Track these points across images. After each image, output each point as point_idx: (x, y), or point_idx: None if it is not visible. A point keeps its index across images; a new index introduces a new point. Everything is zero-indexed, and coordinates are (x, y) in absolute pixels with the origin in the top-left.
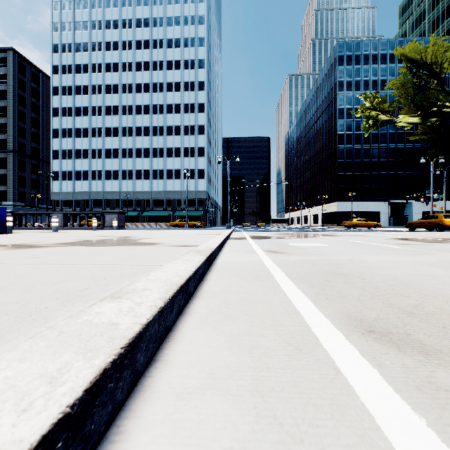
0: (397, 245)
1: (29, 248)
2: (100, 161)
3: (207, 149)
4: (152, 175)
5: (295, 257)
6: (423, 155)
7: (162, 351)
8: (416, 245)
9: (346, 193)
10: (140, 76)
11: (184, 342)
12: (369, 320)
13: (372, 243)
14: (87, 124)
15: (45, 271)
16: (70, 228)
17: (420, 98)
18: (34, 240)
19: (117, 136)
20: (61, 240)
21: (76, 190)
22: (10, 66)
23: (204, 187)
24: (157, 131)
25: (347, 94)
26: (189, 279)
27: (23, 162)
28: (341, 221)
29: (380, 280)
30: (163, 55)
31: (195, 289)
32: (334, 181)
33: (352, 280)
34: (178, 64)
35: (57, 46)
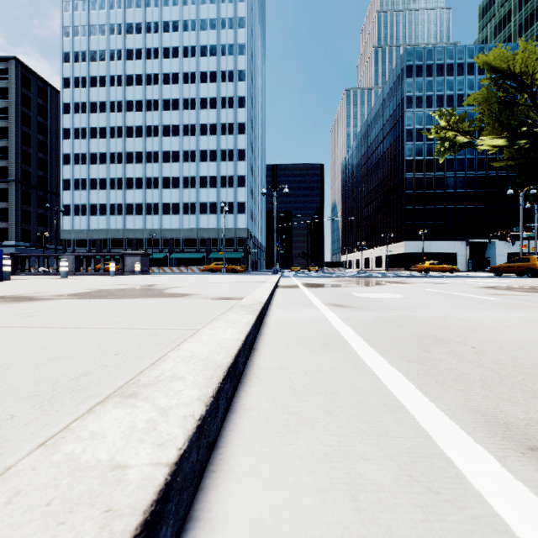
0: (491, 296)
1: (24, 302)
2: (120, 192)
3: (248, 178)
4: (182, 209)
5: (368, 313)
6: (508, 184)
7: (204, 496)
8: (515, 296)
9: (416, 231)
10: (168, 90)
11: (239, 474)
12: (518, 424)
13: (458, 293)
14: (104, 148)
15: (33, 339)
16: (83, 273)
17: (507, 116)
18: (35, 289)
19: (141, 162)
20: (68, 290)
21: (91, 227)
22: (12, 78)
23: (244, 223)
24: (189, 156)
25: (417, 112)
26: (238, 354)
27: (28, 193)
28: (409, 265)
29: (497, 349)
30: (195, 65)
31: (244, 365)
32: (401, 216)
33: (459, 350)
34: (214, 76)
35: (68, 55)
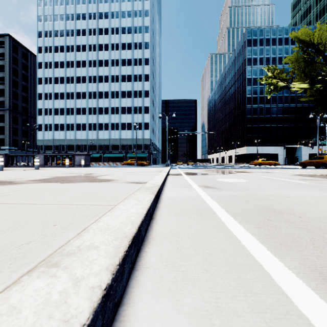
0: (303, 181)
1: (5, 185)
2: (72, 117)
3: (150, 108)
4: (110, 127)
5: (227, 192)
6: (309, 112)
7: None
8: (318, 181)
9: (253, 140)
10: (102, 54)
11: None
12: None
13: (281, 179)
14: (63, 90)
15: (1, 213)
16: (49, 166)
17: (309, 70)
18: (16, 176)
19: (85, 98)
20: (37, 177)
21: (55, 138)
22: (6, 47)
23: (148, 136)
24: (114, 94)
25: (254, 67)
26: (141, 225)
27: (16, 117)
28: (249, 161)
29: (316, 218)
30: (118, 39)
31: (146, 231)
32: (244, 131)
33: (291, 219)
34: (130, 45)
35: (41, 33)
